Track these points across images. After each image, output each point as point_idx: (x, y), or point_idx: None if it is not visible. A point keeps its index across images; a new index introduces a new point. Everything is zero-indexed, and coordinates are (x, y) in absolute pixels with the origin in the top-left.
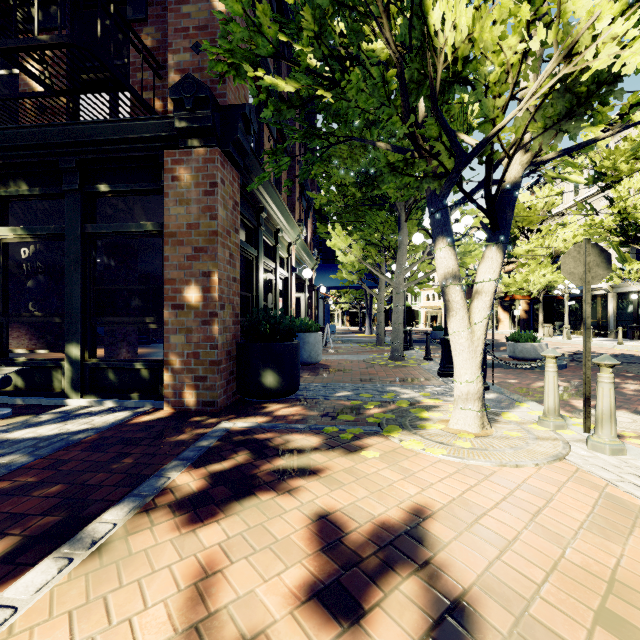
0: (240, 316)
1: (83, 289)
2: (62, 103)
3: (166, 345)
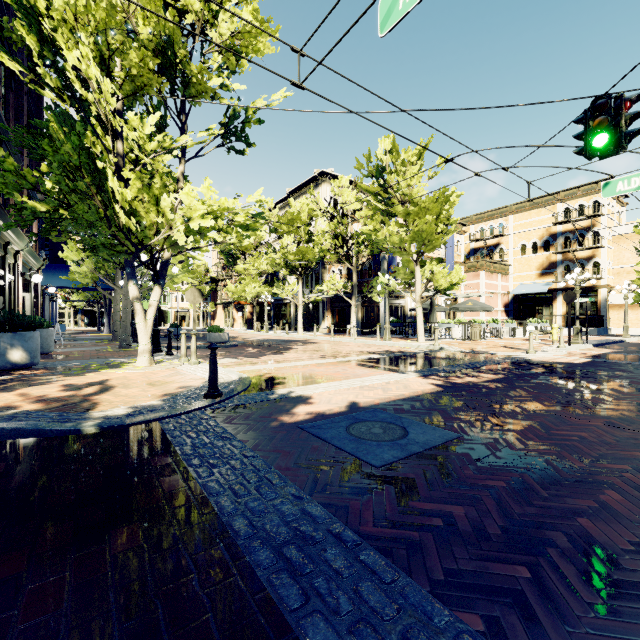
0: None
1: None
2: None
3: None
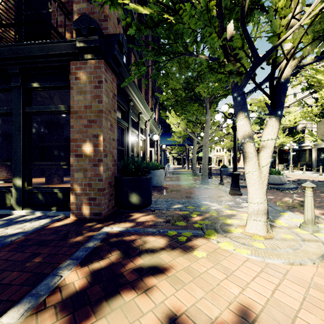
0: (119, 160)
1: (23, 145)
2: (11, 35)
3: (72, 179)
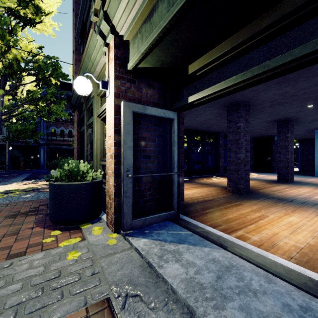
0: None
1: None
2: None
3: None
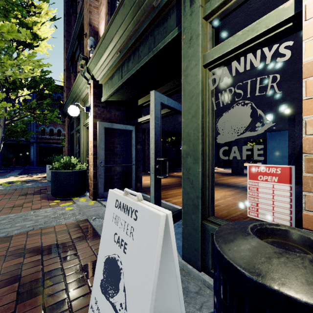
0: None
1: None
2: None
3: None
